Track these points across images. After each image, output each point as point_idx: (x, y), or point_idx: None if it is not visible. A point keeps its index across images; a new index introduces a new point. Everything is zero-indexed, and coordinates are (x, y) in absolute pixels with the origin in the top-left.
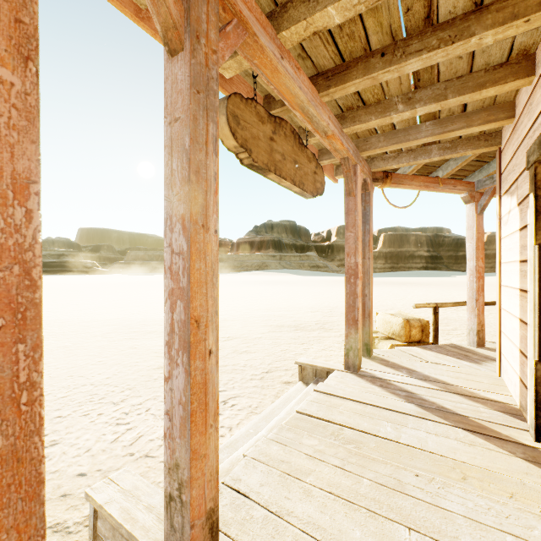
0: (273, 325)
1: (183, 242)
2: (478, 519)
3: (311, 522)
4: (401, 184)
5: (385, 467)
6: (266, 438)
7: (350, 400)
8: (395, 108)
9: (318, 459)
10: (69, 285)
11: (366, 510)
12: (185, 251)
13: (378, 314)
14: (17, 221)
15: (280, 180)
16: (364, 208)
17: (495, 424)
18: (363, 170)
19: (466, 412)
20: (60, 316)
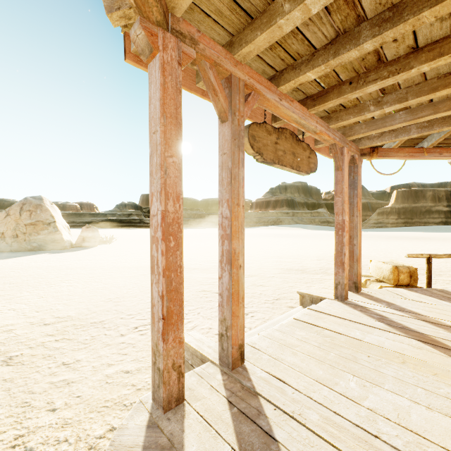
0: (283, 268)
1: (228, 212)
2: (403, 379)
3: (294, 364)
4: (386, 156)
5: (348, 350)
6: (272, 328)
7: (333, 316)
8: (367, 109)
9: (303, 341)
10: (137, 236)
11: (329, 365)
12: (229, 216)
13: (371, 262)
14: (177, 209)
15: (282, 167)
16: (353, 177)
17: (448, 341)
18: (349, 150)
19: (426, 331)
20: (136, 256)
